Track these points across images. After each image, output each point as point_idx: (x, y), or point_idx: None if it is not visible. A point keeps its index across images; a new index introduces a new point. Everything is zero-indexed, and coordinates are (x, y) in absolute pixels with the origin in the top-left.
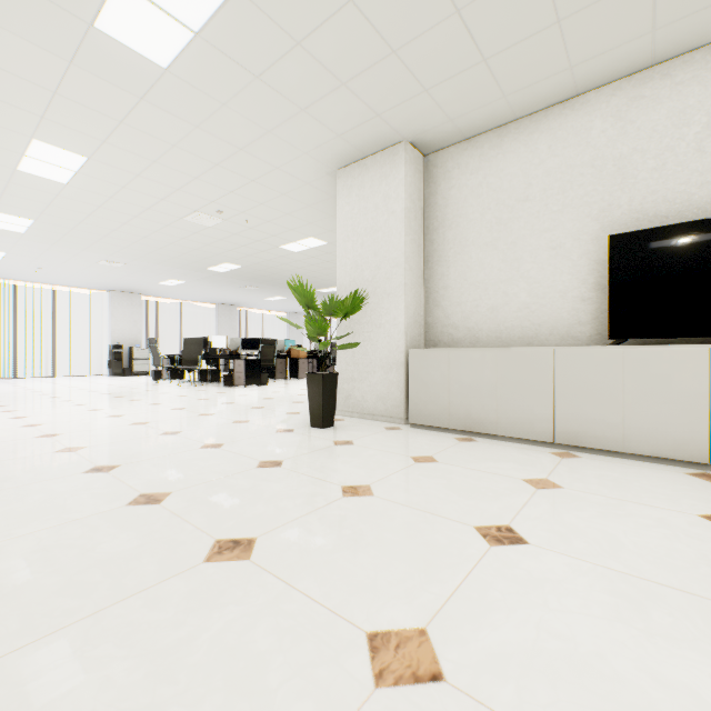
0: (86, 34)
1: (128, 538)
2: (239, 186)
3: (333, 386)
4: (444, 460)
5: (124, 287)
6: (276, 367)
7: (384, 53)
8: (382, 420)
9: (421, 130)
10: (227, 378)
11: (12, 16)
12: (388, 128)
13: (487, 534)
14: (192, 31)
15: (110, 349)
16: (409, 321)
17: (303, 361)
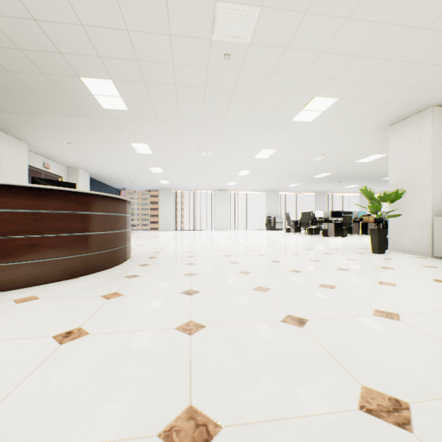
0: (288, 123)
1: (314, 264)
2: (334, 144)
3: (384, 235)
4: (441, 268)
5: (272, 189)
6: (351, 227)
7: (408, 88)
8: (416, 254)
9: (441, 100)
10: (323, 232)
11: (270, 126)
12: (418, 106)
13: (436, 280)
14: (322, 111)
15: (266, 218)
16: (435, 202)
17: (371, 224)
